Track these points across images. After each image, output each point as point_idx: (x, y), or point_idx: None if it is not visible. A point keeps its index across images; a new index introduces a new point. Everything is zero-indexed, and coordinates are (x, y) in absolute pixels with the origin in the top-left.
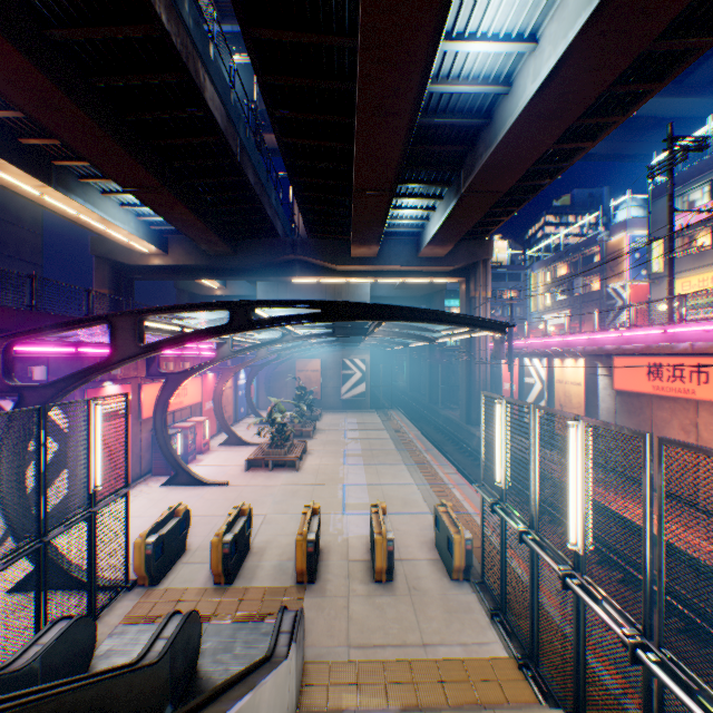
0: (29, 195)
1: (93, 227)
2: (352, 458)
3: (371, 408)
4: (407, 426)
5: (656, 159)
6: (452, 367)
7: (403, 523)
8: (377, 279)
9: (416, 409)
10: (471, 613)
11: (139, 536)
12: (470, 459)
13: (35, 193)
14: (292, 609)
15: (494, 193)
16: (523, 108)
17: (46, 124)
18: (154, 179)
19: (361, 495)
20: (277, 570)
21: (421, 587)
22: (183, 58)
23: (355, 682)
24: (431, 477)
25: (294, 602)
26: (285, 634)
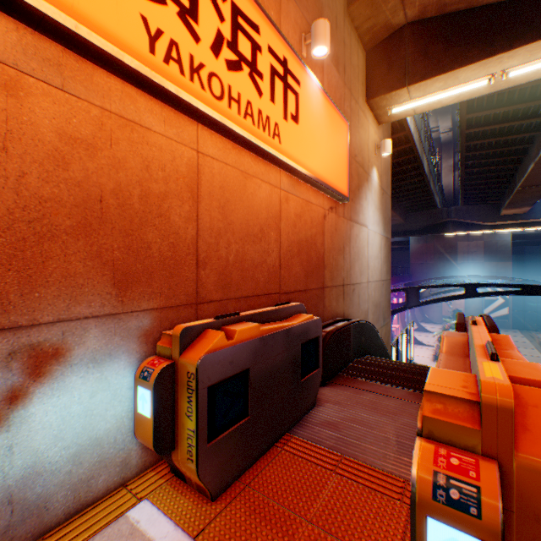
0: None
1: None
2: None
3: (512, 328)
4: None
5: None
6: None
7: None
8: (523, 228)
9: None
10: None
11: None
12: None
13: None
14: None
15: None
16: None
17: None
18: None
19: None
20: None
21: None
22: (420, 159)
23: None
24: None
25: None
26: None
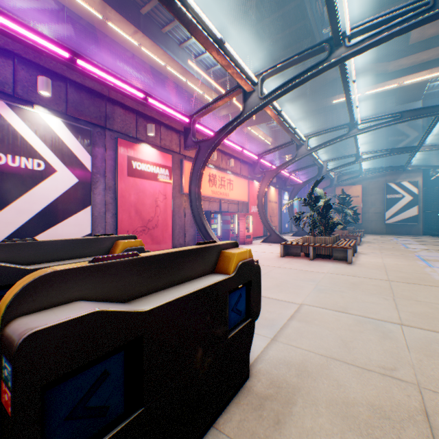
0: (135, 52)
1: (179, 83)
2: None
3: (423, 234)
4: None
5: None
6: None
7: None
8: None
9: None
10: None
11: None
12: None
13: (136, 46)
14: None
15: None
16: None
17: None
18: None
19: None
20: None
21: None
22: None
23: None
24: None
25: None
26: None
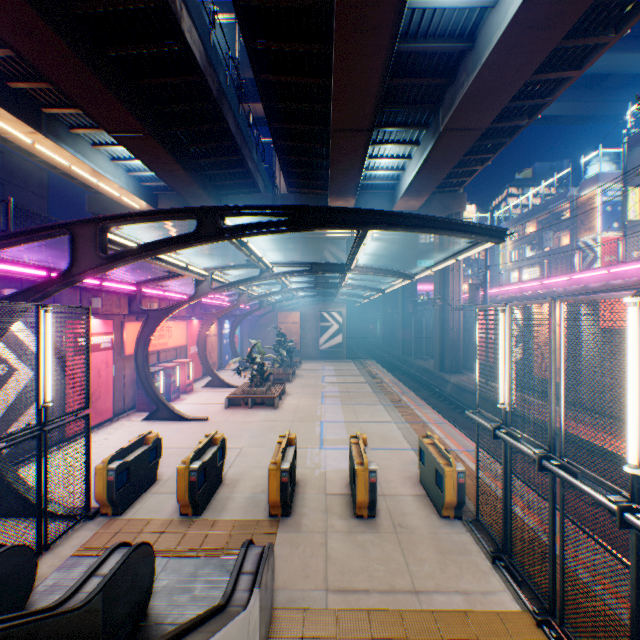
0: (22, 144)
1: (85, 181)
2: (330, 399)
3: (347, 358)
4: (382, 372)
5: (632, 109)
6: (424, 320)
7: (384, 458)
8: (353, 232)
9: (389, 360)
10: (469, 555)
11: (102, 462)
12: (445, 403)
13: (27, 141)
14: (258, 545)
15: (473, 130)
16: (513, 14)
17: (24, 54)
18: (136, 122)
19: (339, 431)
20: (250, 503)
21: (408, 525)
22: None
23: (335, 636)
24: (409, 416)
25: (266, 537)
26: (247, 576)
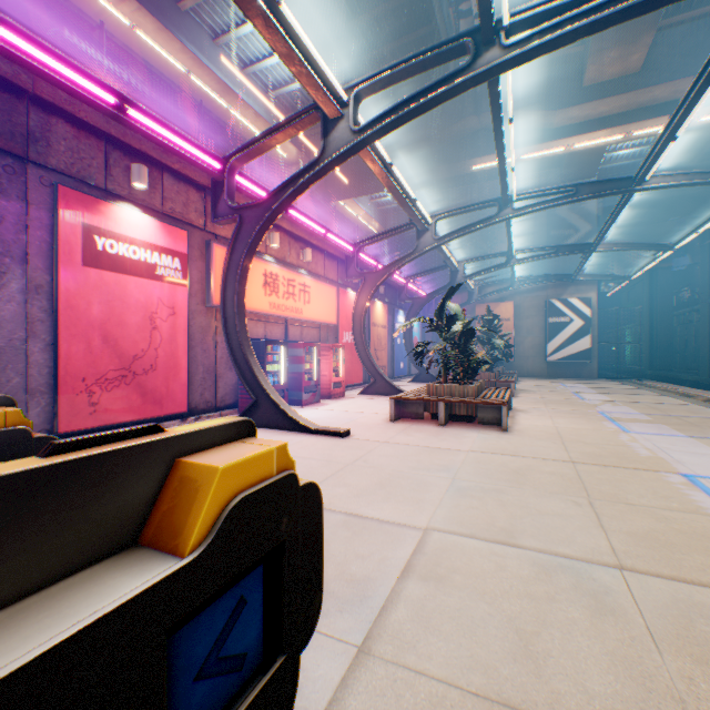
0: (124, 38)
1: (215, 111)
2: (636, 424)
3: (598, 377)
4: (709, 394)
5: None
6: None
7: None
8: (631, 127)
9: None
10: None
11: None
12: None
13: (126, 27)
14: None
15: None
16: None
17: None
18: None
19: None
20: None
21: None
22: None
23: None
24: None
25: None
26: None
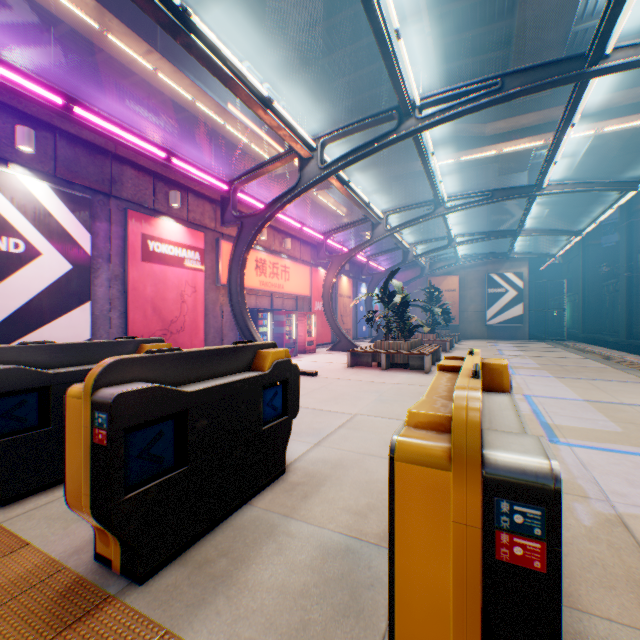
0: (148, 78)
1: (214, 126)
2: (524, 370)
3: (529, 339)
4: (608, 351)
5: None
6: None
7: None
8: (548, 136)
9: None
10: None
11: None
12: None
13: (150, 71)
14: None
15: None
16: None
17: None
18: None
19: (583, 414)
20: (324, 584)
21: None
22: None
23: None
24: None
25: None
26: None
